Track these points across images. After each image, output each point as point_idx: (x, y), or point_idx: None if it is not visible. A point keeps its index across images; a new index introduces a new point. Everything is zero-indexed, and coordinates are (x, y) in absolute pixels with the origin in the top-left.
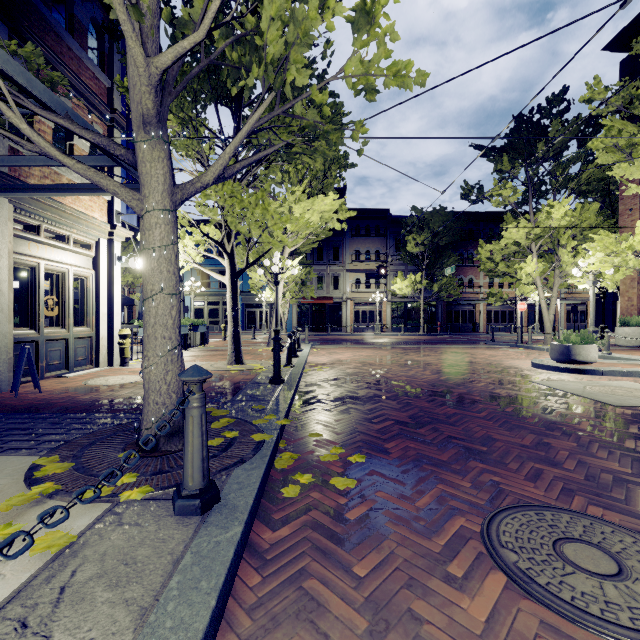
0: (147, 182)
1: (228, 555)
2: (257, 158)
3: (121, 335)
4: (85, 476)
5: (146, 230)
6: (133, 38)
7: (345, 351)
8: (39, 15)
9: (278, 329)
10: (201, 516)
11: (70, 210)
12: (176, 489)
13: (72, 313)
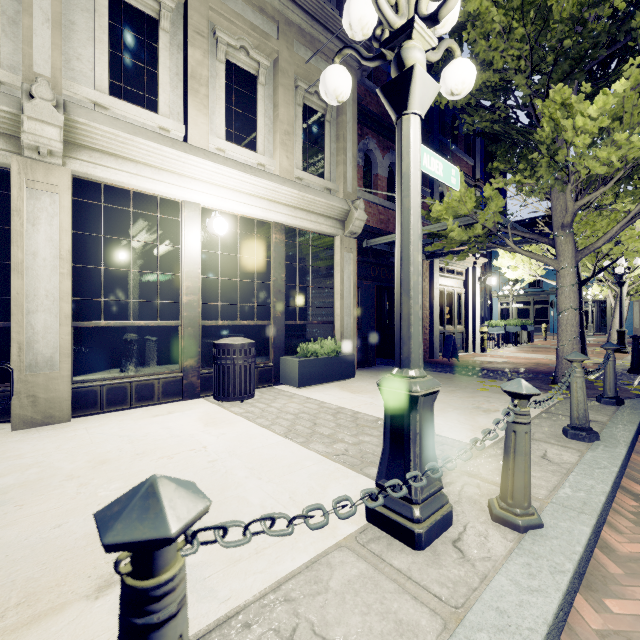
0: (562, 254)
1: (639, 414)
2: (632, 222)
3: (481, 331)
4: (540, 388)
5: (561, 278)
6: (570, 201)
7: None
8: (446, 148)
9: (622, 330)
10: (616, 406)
11: None
12: (598, 395)
13: (456, 317)
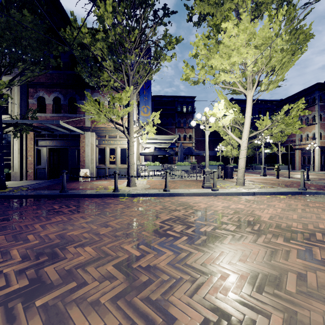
0: None
1: None
2: None
3: None
4: None
5: None
6: None
7: (283, 205)
8: None
9: (204, 169)
10: None
11: (110, 128)
12: None
13: (118, 160)
